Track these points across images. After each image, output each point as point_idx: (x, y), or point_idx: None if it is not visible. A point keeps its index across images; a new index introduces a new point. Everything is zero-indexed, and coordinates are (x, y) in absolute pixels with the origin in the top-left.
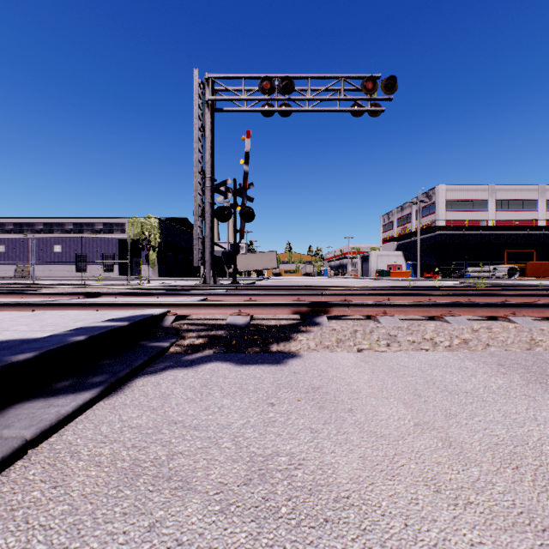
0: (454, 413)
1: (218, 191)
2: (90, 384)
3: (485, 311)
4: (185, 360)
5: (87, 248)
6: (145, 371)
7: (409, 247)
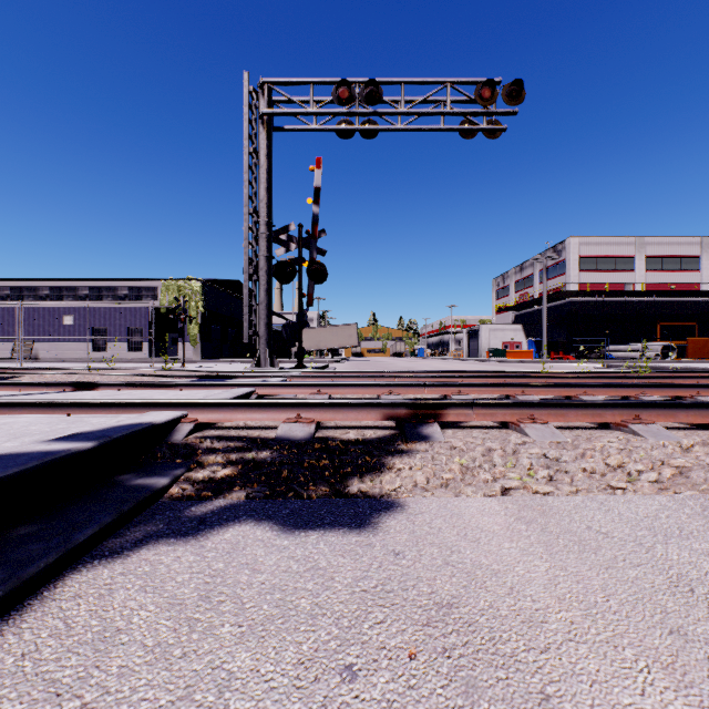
0: None
1: (277, 241)
2: None
3: (691, 415)
4: (189, 518)
5: (108, 320)
6: (99, 550)
7: (531, 319)
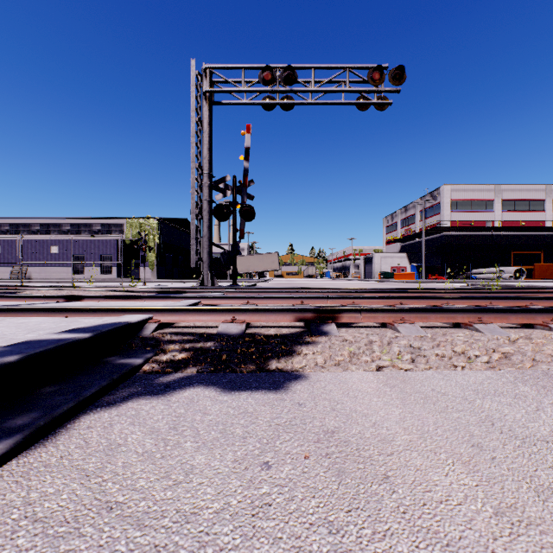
0: (546, 484)
1: (216, 188)
2: (4, 431)
3: (519, 318)
4: (158, 384)
5: (85, 249)
6: (100, 402)
7: (413, 248)
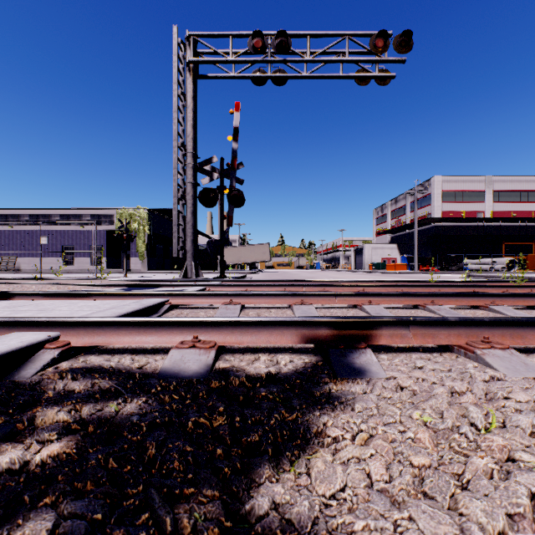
0: None
1: (202, 171)
2: None
3: None
4: None
5: (75, 240)
6: None
7: (404, 240)
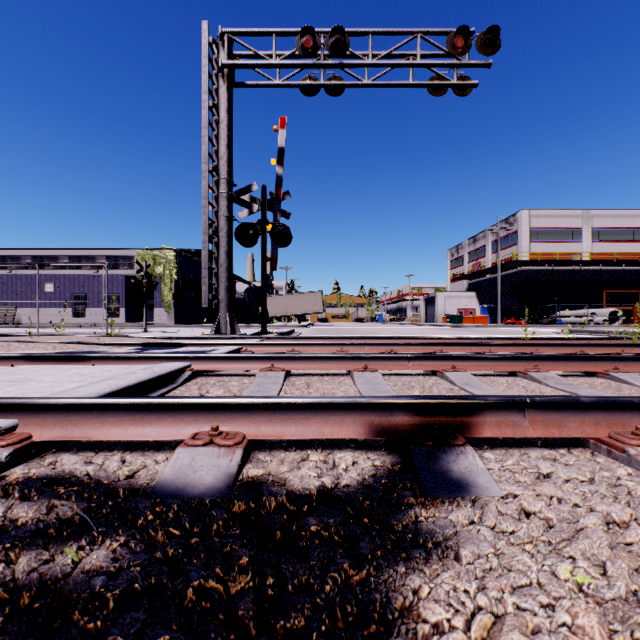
0: None
1: (239, 201)
2: None
3: None
4: None
5: (87, 287)
6: None
7: (484, 287)
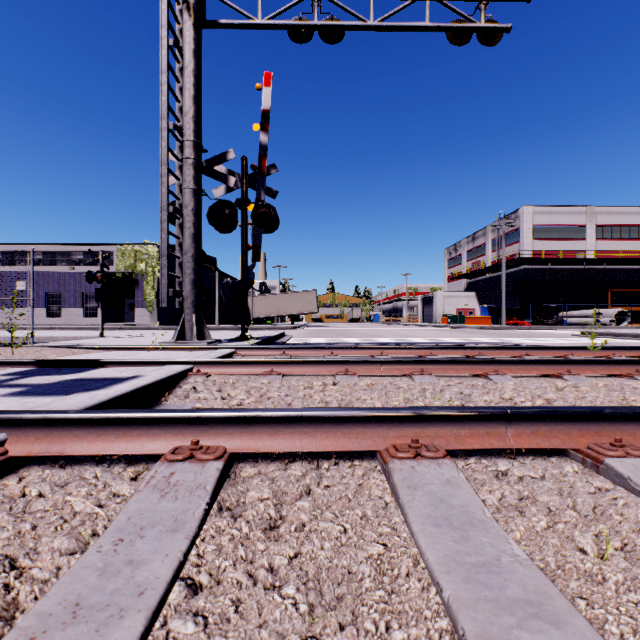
0: None
1: (211, 173)
2: None
3: None
4: None
5: (62, 285)
6: None
7: (483, 286)
